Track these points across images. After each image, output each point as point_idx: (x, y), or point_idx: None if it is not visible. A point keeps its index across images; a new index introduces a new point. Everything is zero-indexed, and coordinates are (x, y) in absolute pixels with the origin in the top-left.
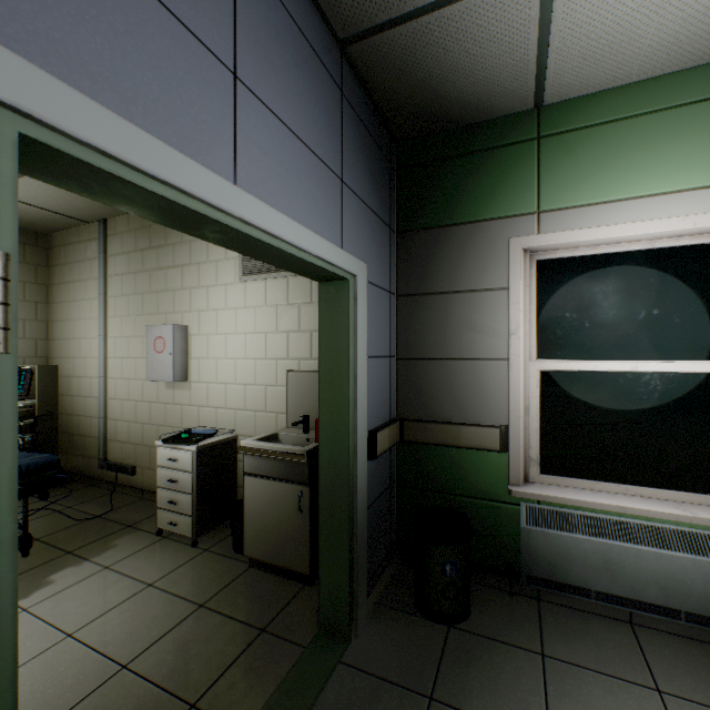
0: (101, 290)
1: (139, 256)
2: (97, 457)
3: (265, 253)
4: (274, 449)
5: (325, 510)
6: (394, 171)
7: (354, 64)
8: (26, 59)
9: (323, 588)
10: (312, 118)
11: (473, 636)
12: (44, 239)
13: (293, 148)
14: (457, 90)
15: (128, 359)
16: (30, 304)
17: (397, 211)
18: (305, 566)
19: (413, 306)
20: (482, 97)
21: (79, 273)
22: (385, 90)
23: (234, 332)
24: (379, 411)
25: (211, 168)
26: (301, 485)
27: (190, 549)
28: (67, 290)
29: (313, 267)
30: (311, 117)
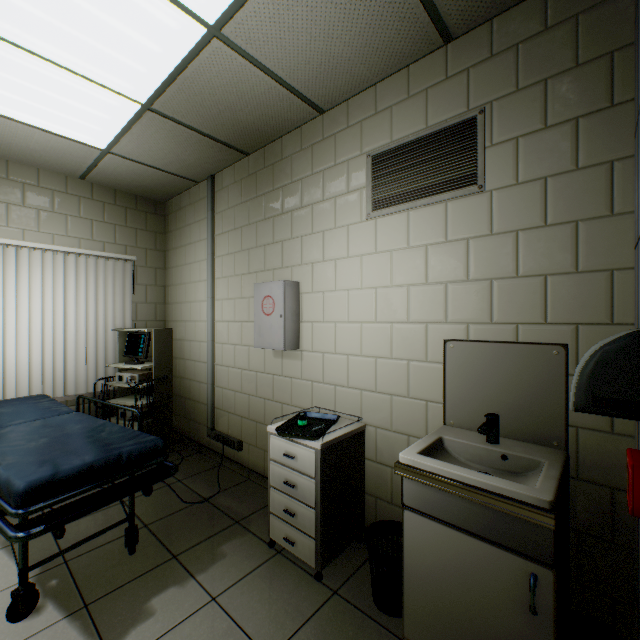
0: (208, 250)
1: (244, 209)
2: (205, 424)
3: None
4: (469, 482)
5: None
6: None
7: None
8: None
9: None
10: None
11: None
12: (162, 207)
13: None
14: None
15: (233, 323)
16: (150, 270)
17: None
18: None
19: None
20: None
21: (189, 236)
22: None
23: (359, 287)
24: None
25: None
26: (530, 561)
27: (312, 585)
28: (180, 254)
29: None
30: None
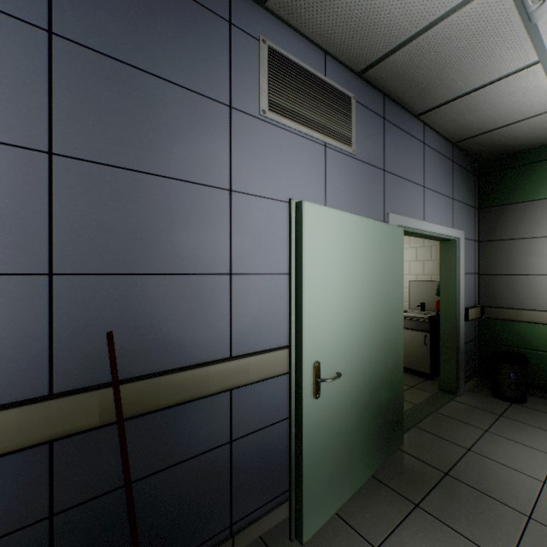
0: None
1: None
2: None
3: (426, 237)
4: (410, 315)
5: (442, 339)
6: (476, 177)
7: (458, 146)
8: (397, 213)
9: (441, 372)
10: (442, 182)
11: (526, 407)
12: None
13: (437, 198)
14: (517, 142)
15: None
16: None
17: (478, 197)
18: (427, 369)
19: (489, 247)
20: (533, 140)
21: None
22: (473, 149)
23: None
24: (468, 300)
25: (419, 218)
26: (424, 332)
27: None
28: None
29: (442, 238)
30: (442, 182)
